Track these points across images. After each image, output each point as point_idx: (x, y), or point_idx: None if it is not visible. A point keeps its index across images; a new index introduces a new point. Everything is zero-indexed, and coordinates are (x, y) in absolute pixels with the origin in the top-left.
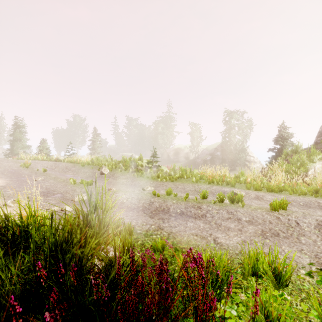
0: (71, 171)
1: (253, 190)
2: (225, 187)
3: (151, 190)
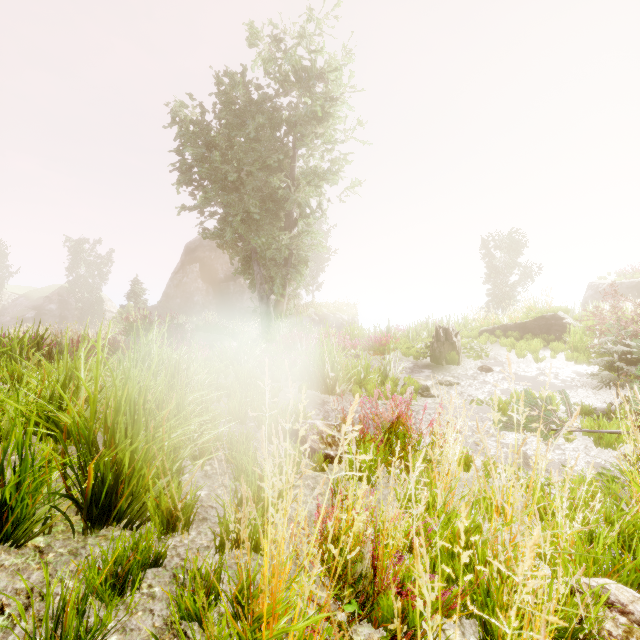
0: None
1: None
2: None
3: None
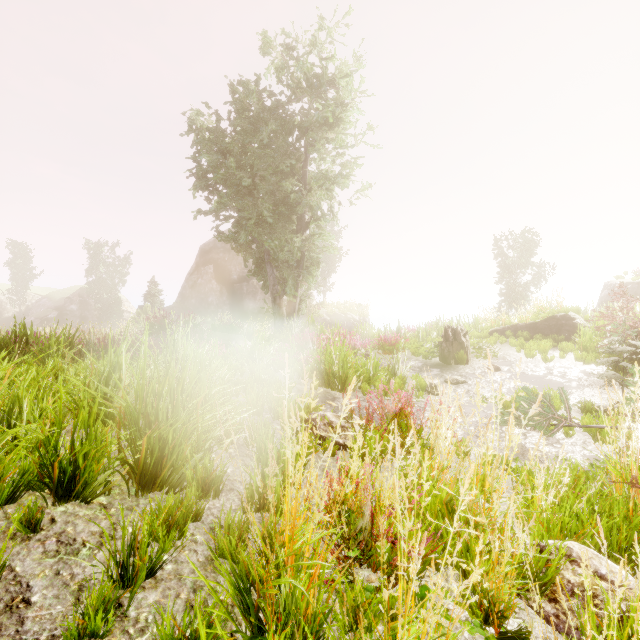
0: None
1: None
2: None
3: None
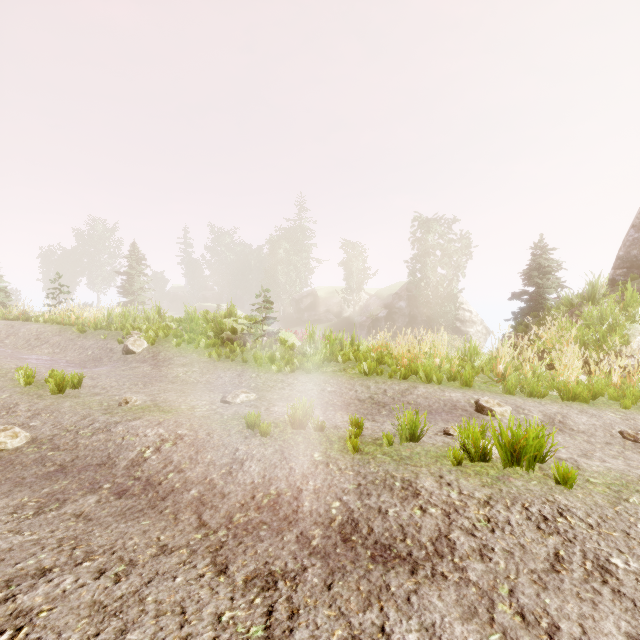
0: (48, 345)
1: (525, 396)
2: (449, 388)
3: (247, 403)
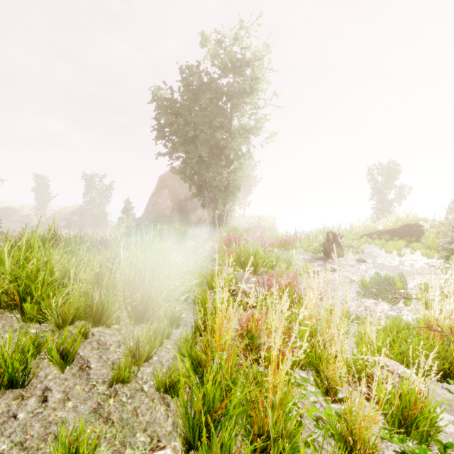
0: None
1: None
2: None
3: None
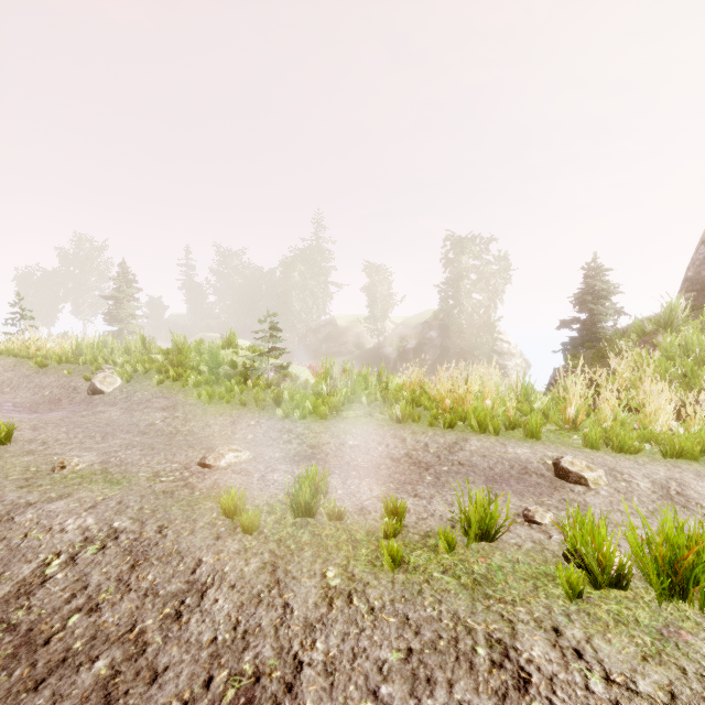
0: None
1: (613, 451)
2: (510, 440)
3: (235, 466)
